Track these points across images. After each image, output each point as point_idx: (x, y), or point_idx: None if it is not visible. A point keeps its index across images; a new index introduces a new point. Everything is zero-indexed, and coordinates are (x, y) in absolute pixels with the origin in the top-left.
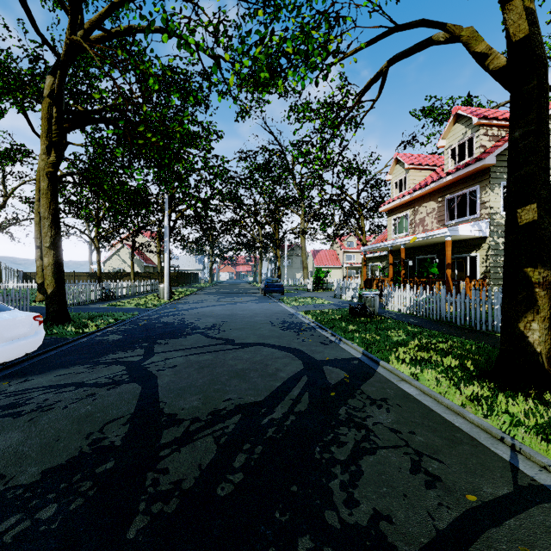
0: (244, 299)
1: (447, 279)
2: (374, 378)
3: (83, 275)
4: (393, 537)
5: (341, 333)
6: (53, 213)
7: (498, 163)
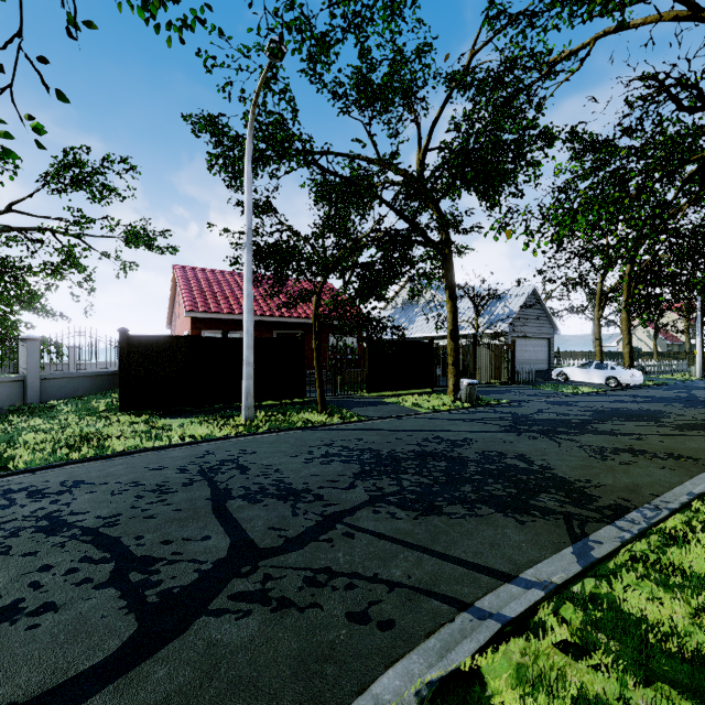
0: None
1: None
2: None
3: None
4: None
5: None
6: (628, 328)
7: None
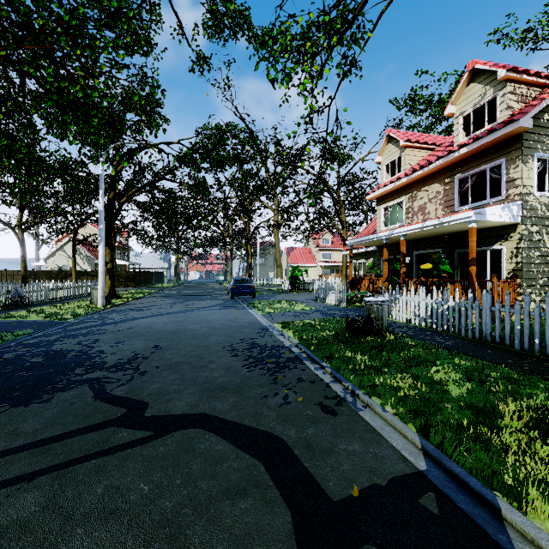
0: (205, 303)
1: (471, 279)
2: None
3: (18, 273)
4: None
5: (349, 374)
6: None
7: (532, 128)
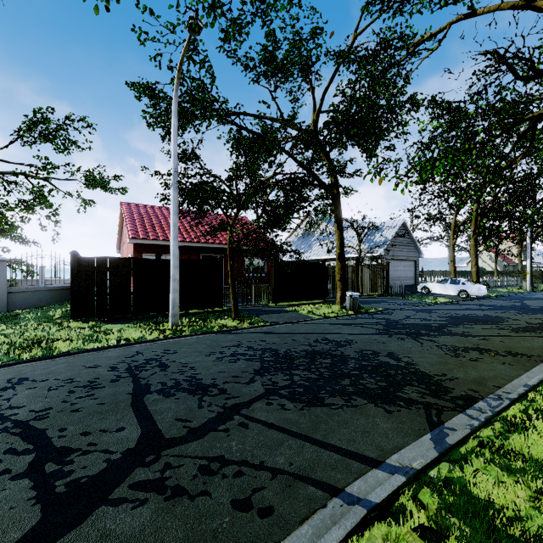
0: None
1: None
2: None
3: None
4: None
5: None
6: (476, 252)
7: None
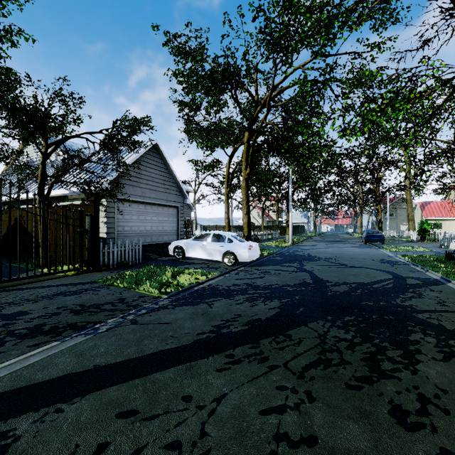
0: (347, 245)
1: None
2: (440, 285)
3: (232, 227)
4: (415, 307)
5: (430, 268)
6: (247, 197)
7: None
